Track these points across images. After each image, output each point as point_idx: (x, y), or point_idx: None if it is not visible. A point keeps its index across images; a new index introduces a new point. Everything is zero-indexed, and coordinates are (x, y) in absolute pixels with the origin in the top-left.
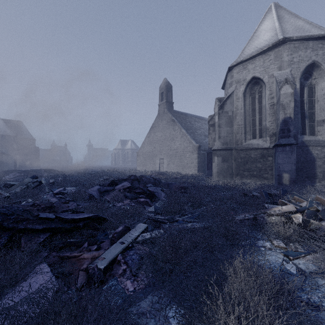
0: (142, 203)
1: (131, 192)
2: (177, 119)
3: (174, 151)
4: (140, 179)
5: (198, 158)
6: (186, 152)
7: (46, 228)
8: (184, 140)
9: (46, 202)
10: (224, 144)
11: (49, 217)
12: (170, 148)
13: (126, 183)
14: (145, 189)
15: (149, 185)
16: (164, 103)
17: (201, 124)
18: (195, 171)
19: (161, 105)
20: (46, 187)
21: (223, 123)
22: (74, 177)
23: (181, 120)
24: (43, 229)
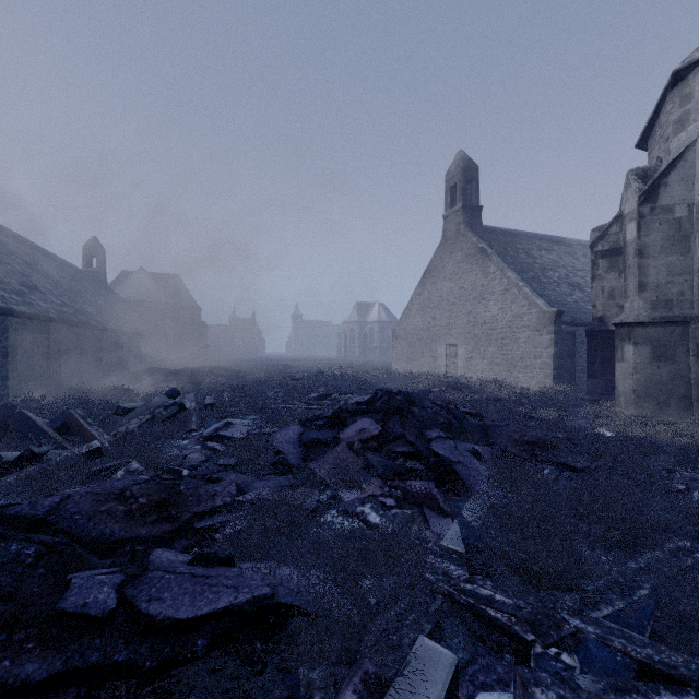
0: (418, 501)
1: (382, 449)
2: (492, 247)
3: (486, 326)
4: (406, 409)
5: (556, 345)
6: (518, 328)
7: (63, 673)
8: (512, 298)
9: (164, 479)
10: (658, 307)
11: (90, 609)
12: (474, 320)
13: (368, 422)
14: (423, 447)
15: (432, 432)
16: (458, 211)
17: (557, 255)
18: (547, 380)
19: (450, 218)
20: (193, 416)
21: (654, 244)
22: (260, 388)
23: (502, 248)
24: (51, 678)
